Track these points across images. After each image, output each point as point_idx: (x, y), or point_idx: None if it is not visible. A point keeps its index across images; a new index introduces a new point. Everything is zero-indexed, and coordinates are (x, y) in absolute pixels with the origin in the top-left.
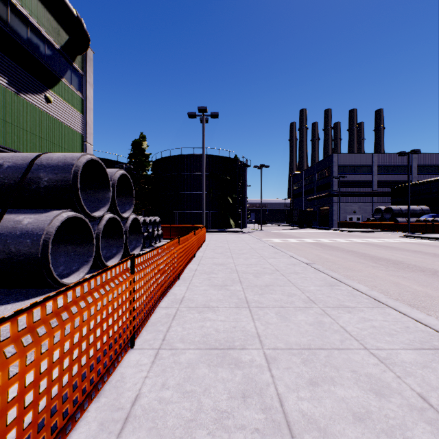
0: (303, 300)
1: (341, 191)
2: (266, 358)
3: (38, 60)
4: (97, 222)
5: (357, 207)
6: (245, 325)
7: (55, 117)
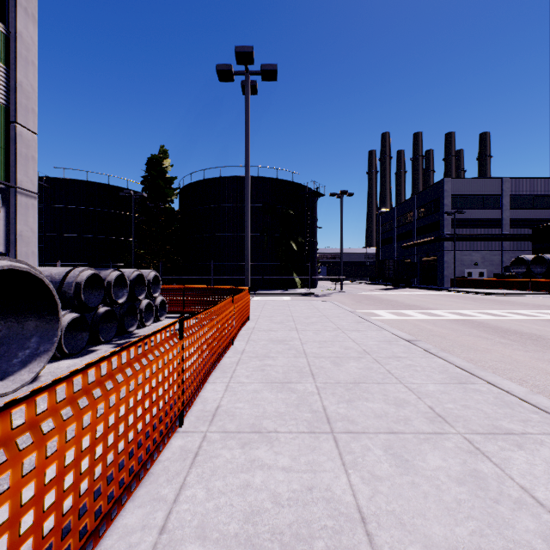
0: None
1: (456, 234)
2: None
3: None
4: None
5: (480, 257)
6: None
7: None
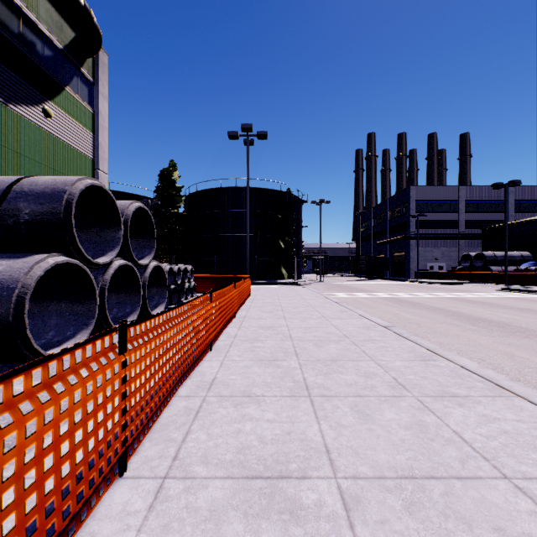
0: (388, 383)
1: (419, 233)
2: (343, 498)
3: (33, 61)
4: (102, 271)
5: (440, 253)
6: (305, 429)
7: (57, 136)
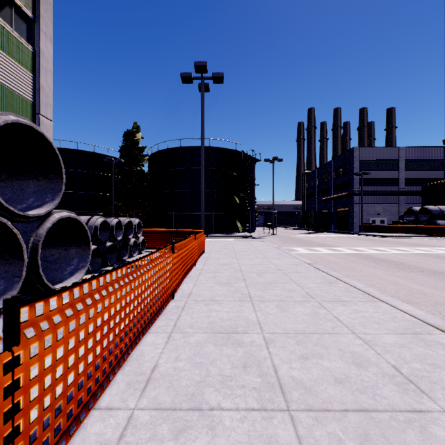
0: None
1: (363, 190)
2: None
3: None
4: None
5: (381, 208)
6: None
7: None
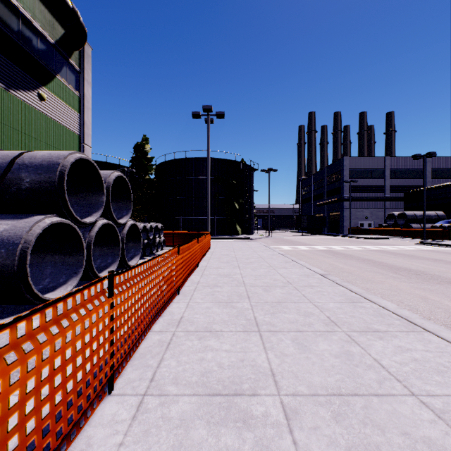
0: (323, 321)
1: (352, 196)
2: (284, 410)
3: (30, 54)
4: (89, 229)
5: (369, 213)
6: (255, 357)
7: (50, 116)
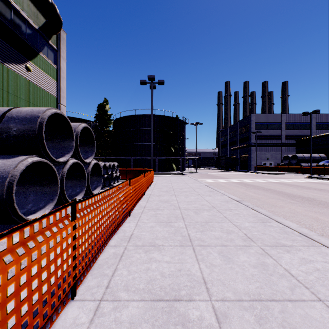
0: (241, 237)
1: (257, 143)
2: (216, 314)
3: (19, 36)
4: (62, 166)
5: (270, 155)
6: (190, 267)
7: (34, 83)
